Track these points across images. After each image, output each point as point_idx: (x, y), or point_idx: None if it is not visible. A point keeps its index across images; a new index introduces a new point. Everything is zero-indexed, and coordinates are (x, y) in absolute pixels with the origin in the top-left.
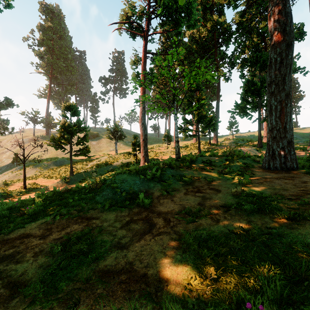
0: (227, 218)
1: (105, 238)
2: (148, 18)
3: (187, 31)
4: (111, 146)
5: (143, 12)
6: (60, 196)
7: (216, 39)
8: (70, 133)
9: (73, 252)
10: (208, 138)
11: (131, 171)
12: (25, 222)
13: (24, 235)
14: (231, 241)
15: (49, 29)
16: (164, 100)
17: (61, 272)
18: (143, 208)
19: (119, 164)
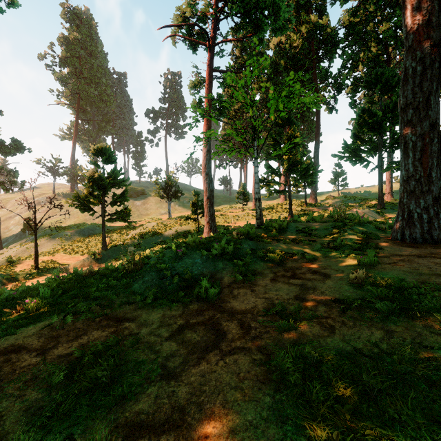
0: (348, 324)
1: (142, 357)
2: (216, 19)
3: (272, 40)
4: (163, 208)
5: (208, 11)
6: (80, 282)
7: (315, 51)
8: (102, 189)
9: (86, 383)
10: (301, 196)
11: (189, 243)
12: (19, 324)
13: (14, 348)
14: (365, 374)
15: (75, 42)
16: (239, 137)
17: (60, 422)
18: (206, 303)
19: (173, 233)
